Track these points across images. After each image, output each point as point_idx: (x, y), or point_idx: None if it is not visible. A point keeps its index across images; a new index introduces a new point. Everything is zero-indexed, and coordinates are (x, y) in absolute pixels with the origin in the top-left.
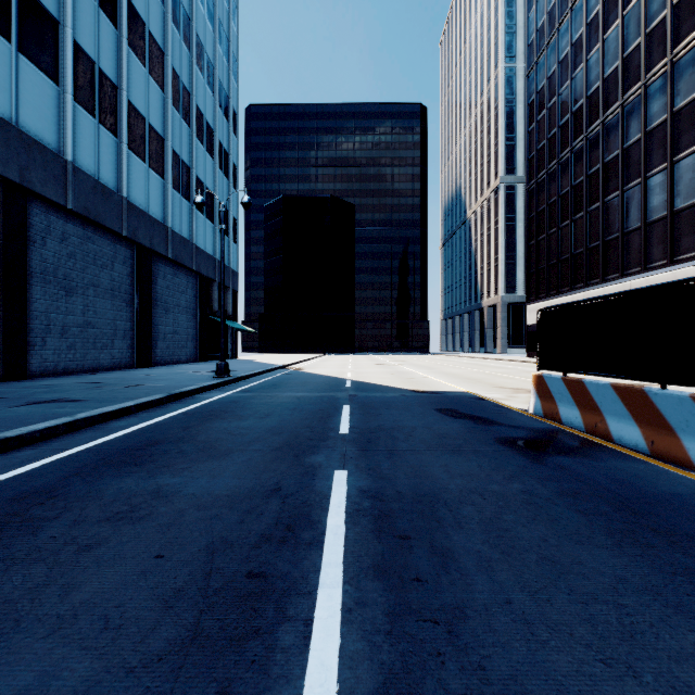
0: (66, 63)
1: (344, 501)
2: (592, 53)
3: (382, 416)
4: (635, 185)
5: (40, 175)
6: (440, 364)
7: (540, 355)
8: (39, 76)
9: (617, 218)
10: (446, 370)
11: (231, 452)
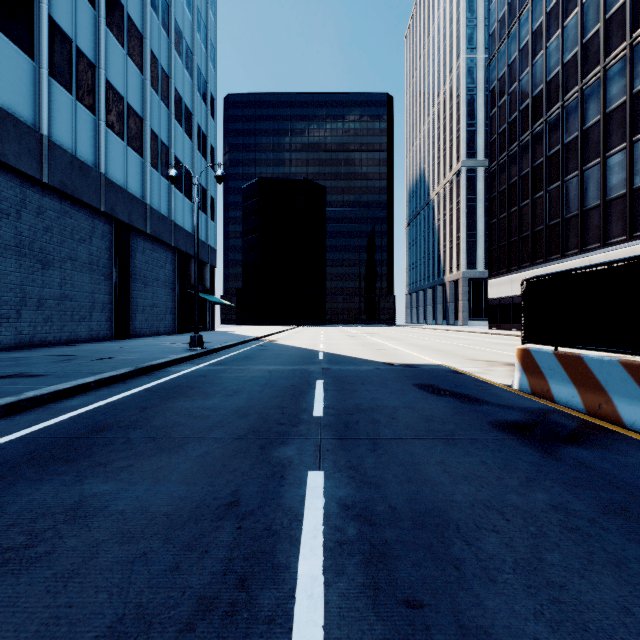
0: (42, 39)
1: (321, 525)
2: (552, 40)
3: (359, 393)
4: (594, 164)
5: (14, 148)
6: (407, 335)
7: (525, 328)
8: (13, 50)
9: (576, 197)
10: (415, 342)
11: (187, 442)
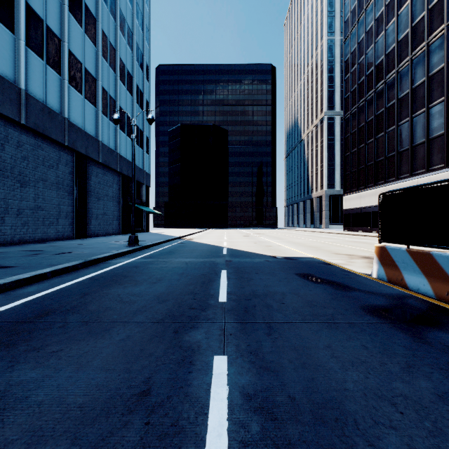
0: (20, 18)
1: (226, 420)
2: (389, 25)
3: (254, 281)
4: (421, 113)
5: None
6: (286, 235)
7: (382, 230)
8: None
9: (407, 136)
10: (293, 240)
11: (113, 326)
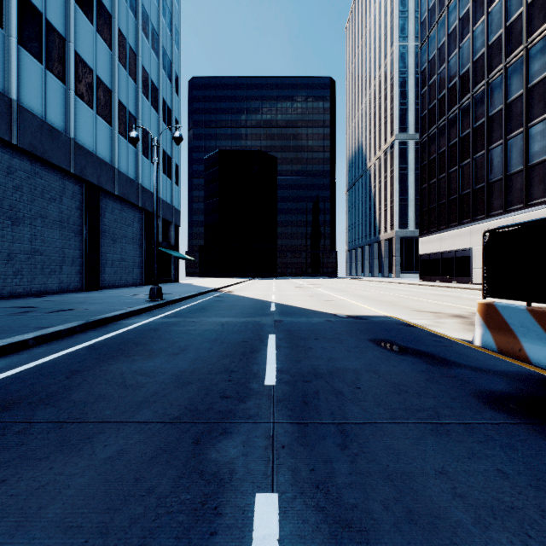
0: (11, 9)
1: None
2: (477, 25)
3: (314, 351)
4: (517, 134)
5: None
6: (350, 287)
7: (488, 281)
8: None
9: (500, 163)
10: (358, 293)
11: (101, 430)
